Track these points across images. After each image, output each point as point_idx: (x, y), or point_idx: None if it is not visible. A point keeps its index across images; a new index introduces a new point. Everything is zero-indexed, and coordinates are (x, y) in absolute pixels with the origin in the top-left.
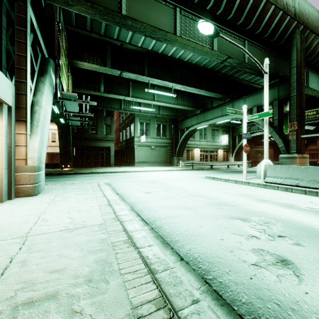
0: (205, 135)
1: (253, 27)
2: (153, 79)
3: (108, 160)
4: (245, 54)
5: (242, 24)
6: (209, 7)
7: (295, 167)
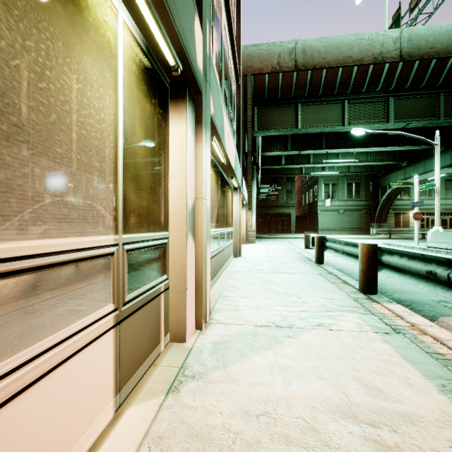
0: (431, 190)
1: (445, 83)
2: (331, 150)
3: (288, 227)
4: (439, 109)
5: (427, 85)
6: (378, 89)
7: (449, 233)
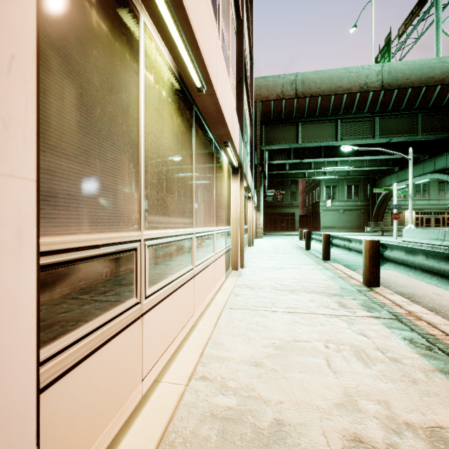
0: (425, 191)
1: (421, 106)
2: (328, 159)
3: (293, 225)
4: (417, 126)
5: (406, 108)
6: (365, 111)
7: (416, 230)
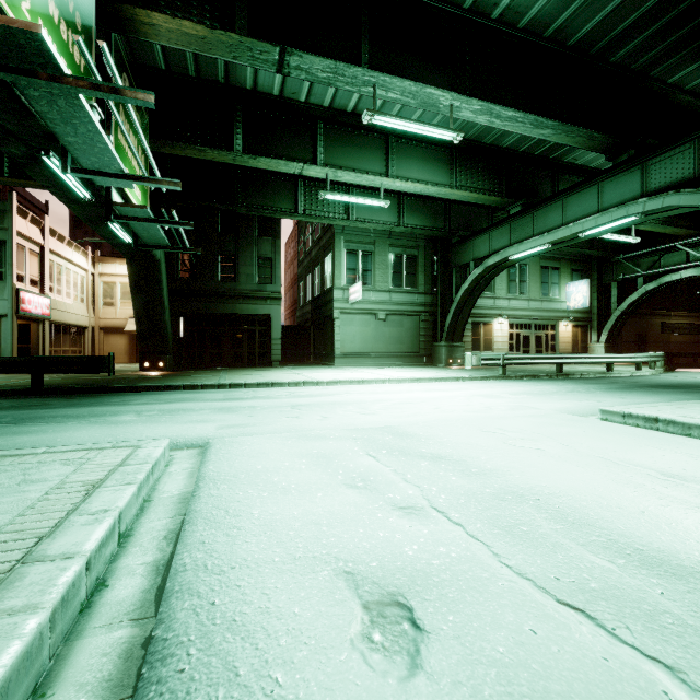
0: (523, 282)
1: None
2: (387, 81)
3: (266, 349)
4: None
5: None
6: None
7: None
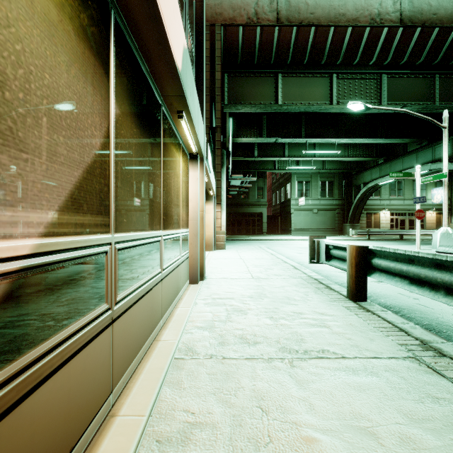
0: (400, 190)
1: (444, 60)
2: (311, 139)
3: (260, 227)
4: (435, 92)
5: (425, 62)
6: (372, 62)
7: None
